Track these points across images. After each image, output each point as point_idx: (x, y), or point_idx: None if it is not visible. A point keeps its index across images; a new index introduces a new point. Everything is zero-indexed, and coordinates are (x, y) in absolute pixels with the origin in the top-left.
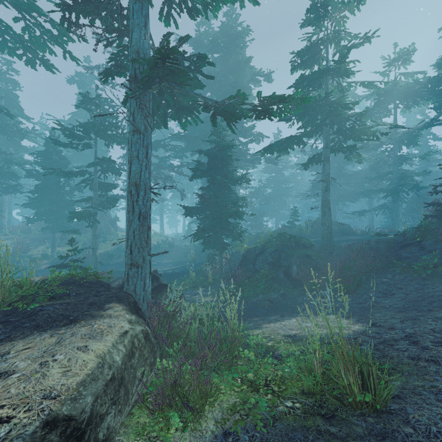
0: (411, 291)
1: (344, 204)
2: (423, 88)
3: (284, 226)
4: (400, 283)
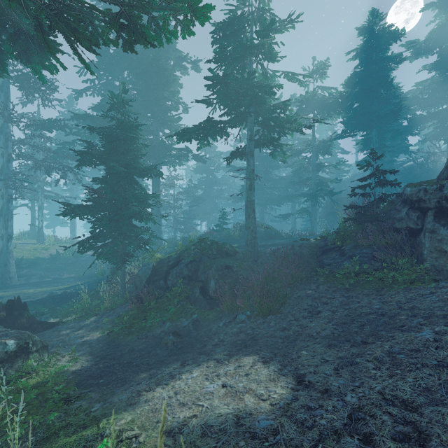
0: (337, 308)
1: (272, 207)
2: (335, 102)
3: (212, 230)
4: (325, 296)
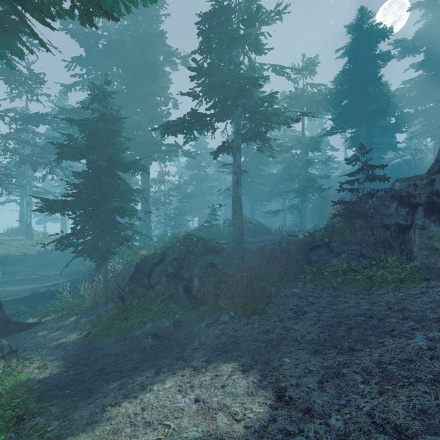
0: (324, 309)
1: (262, 203)
2: (324, 99)
3: (201, 226)
4: (312, 296)
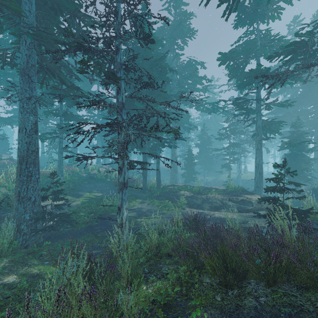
0: None
1: None
2: None
3: None
4: None
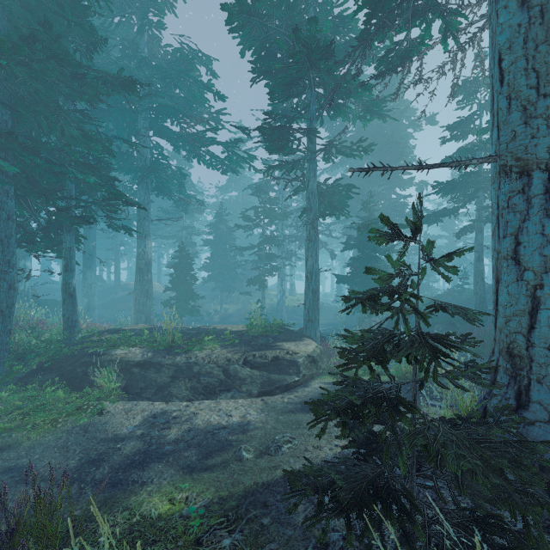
0: None
1: None
2: None
3: (450, 290)
4: None
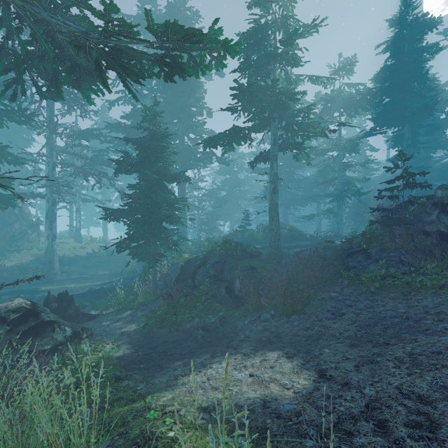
0: (361, 311)
1: (295, 208)
2: (363, 99)
3: (235, 231)
4: (349, 299)
